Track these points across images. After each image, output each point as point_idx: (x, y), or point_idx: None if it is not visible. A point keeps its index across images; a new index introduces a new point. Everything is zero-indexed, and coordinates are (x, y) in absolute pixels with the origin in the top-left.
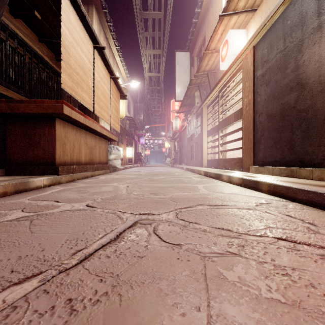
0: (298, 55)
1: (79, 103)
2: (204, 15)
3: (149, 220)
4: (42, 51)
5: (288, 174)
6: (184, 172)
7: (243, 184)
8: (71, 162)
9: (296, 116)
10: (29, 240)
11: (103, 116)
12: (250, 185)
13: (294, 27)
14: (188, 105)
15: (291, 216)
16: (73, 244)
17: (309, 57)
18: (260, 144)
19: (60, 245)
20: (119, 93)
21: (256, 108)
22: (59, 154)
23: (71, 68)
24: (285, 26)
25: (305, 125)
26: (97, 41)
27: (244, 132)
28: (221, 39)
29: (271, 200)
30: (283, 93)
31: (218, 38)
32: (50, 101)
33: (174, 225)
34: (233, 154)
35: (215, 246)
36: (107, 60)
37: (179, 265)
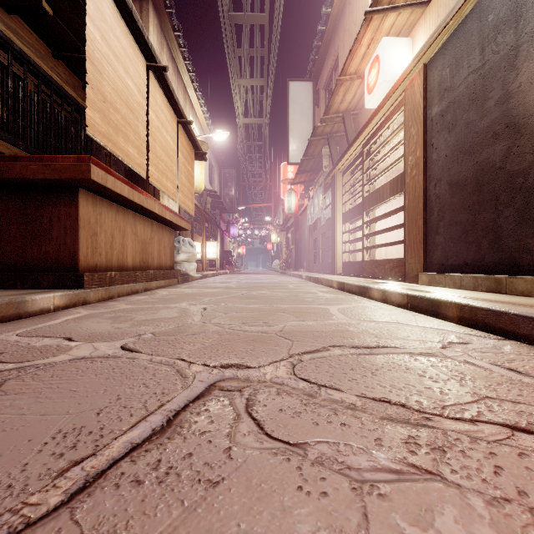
0: (509, 75)
1: (125, 167)
2: (337, 19)
3: (239, 381)
4: (58, 74)
5: (491, 287)
6: (304, 284)
7: (410, 304)
8: (108, 266)
9: (505, 184)
10: None
11: (165, 187)
12: (423, 307)
13: (501, 25)
14: (309, 171)
15: (518, 370)
16: (68, 442)
17: (529, 76)
18: (437, 235)
19: (40, 445)
20: (193, 150)
21: (430, 172)
22: (85, 252)
23: (106, 100)
24: (483, 24)
25: (522, 199)
26: (154, 57)
27: (407, 215)
28: (367, 56)
29: (468, 337)
30: (480, 143)
31: (361, 53)
32: (67, 158)
33: (289, 392)
34: (387, 252)
35: (380, 450)
36: (172, 91)
37: (302, 509)
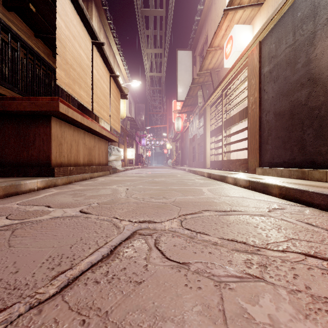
0: (310, 49)
1: (78, 103)
2: (207, 13)
3: (150, 230)
4: (38, 47)
5: (299, 176)
6: (186, 174)
7: (250, 186)
8: (69, 163)
9: (308, 114)
10: (3, 257)
11: (103, 115)
12: (258, 188)
13: (305, 19)
14: (190, 105)
15: (312, 224)
16: (56, 262)
17: (322, 50)
18: (267, 145)
19: (40, 264)
20: (119, 92)
21: (263, 106)
22: (55, 155)
23: (68, 63)
24: (294, 18)
25: (318, 123)
26: (96, 37)
27: (249, 132)
28: (225, 36)
29: (284, 205)
30: (293, 89)
31: (222, 34)
32: (45, 99)
33: (179, 236)
34: (237, 155)
35: (230, 266)
36: (107, 57)
37: (187, 295)
